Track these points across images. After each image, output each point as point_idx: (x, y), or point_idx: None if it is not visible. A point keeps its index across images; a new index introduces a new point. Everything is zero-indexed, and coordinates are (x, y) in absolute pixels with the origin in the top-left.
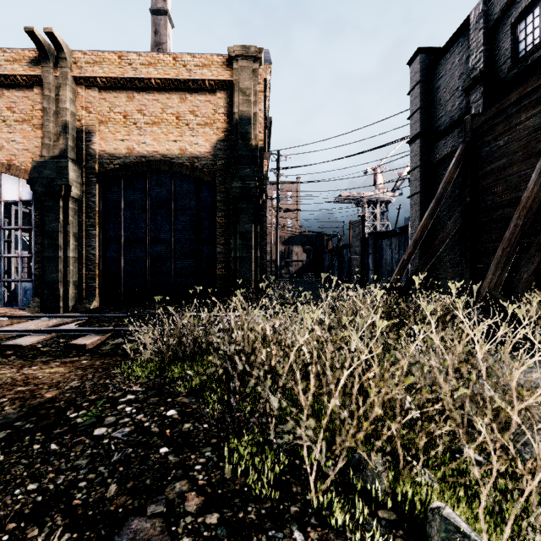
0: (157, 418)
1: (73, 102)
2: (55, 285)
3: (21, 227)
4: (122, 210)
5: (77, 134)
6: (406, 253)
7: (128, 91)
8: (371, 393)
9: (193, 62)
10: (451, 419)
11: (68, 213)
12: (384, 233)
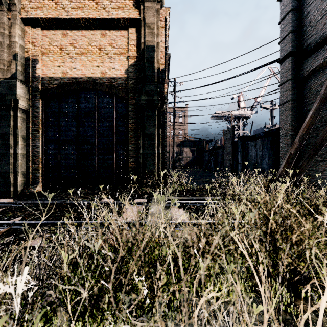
0: None
1: (22, 38)
2: (7, 174)
3: None
4: (59, 119)
5: (25, 62)
6: (292, 148)
7: (63, 30)
8: None
9: (111, 5)
10: None
11: (17, 120)
12: (250, 137)
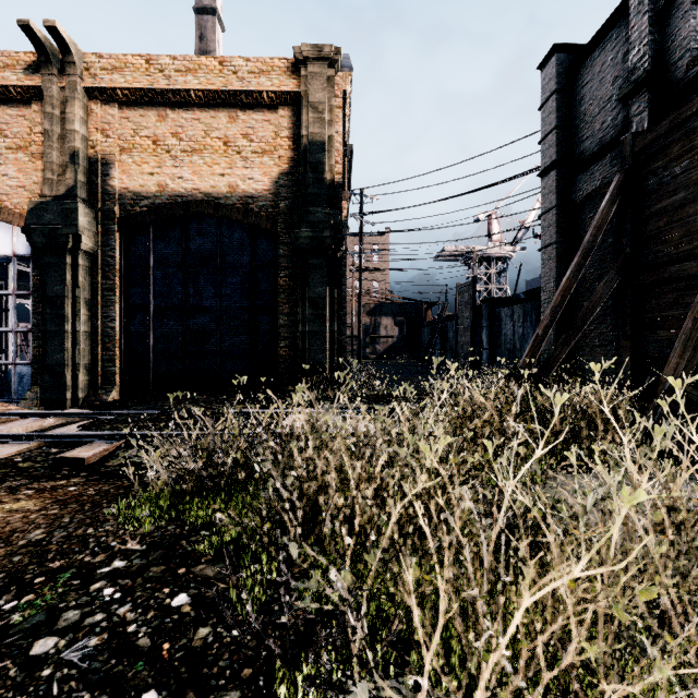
0: (153, 612)
1: (85, 123)
2: (60, 369)
3: (15, 292)
4: (152, 269)
5: (90, 166)
6: (540, 325)
7: (160, 108)
8: (591, 652)
9: (247, 67)
10: (675, 620)
11: (78, 272)
12: (503, 300)
